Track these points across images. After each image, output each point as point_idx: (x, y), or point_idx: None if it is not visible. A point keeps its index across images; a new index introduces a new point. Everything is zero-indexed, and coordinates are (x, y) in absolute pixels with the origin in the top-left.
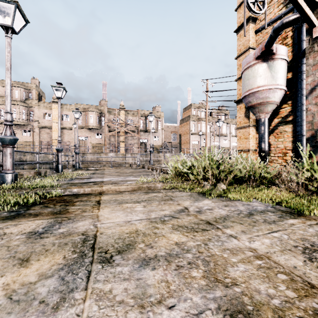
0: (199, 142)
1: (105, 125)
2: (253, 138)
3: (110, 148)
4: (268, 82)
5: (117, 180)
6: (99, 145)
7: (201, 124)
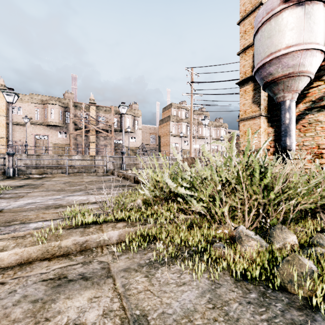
0: (179, 145)
1: (70, 122)
2: (265, 134)
3: (77, 149)
4: (304, 38)
5: (40, 204)
6: (62, 146)
7: (182, 125)
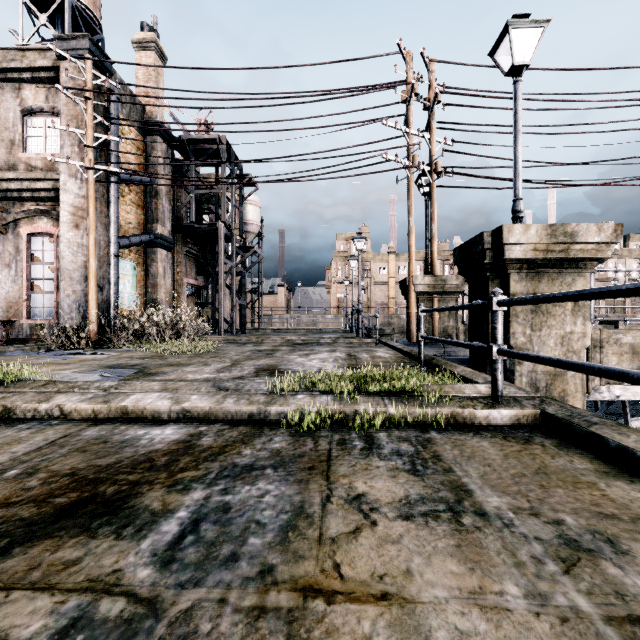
0: None
1: None
2: None
3: None
4: None
5: None
6: None
7: (606, 264)
